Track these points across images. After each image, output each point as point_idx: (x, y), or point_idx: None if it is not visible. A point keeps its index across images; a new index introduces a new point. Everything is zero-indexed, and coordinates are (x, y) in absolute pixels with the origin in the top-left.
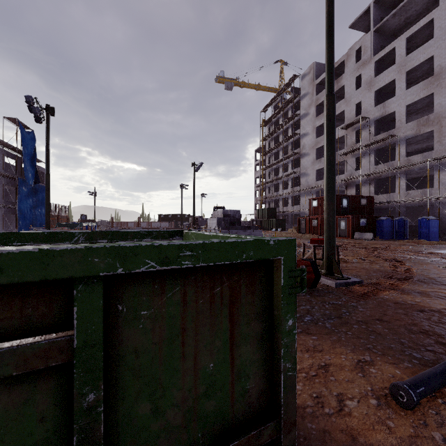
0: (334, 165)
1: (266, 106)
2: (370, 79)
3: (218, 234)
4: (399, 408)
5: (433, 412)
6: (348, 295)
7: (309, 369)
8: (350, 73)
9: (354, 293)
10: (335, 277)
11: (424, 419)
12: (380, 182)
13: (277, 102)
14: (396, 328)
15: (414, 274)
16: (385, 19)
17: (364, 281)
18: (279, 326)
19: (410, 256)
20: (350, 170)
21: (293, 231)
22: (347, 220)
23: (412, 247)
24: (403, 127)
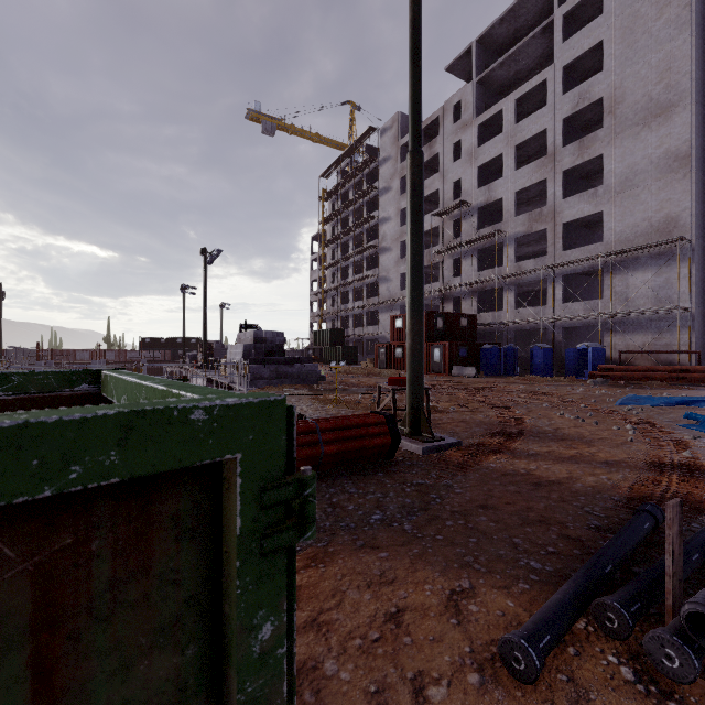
0: (422, 262)
1: (329, 169)
2: (472, 149)
3: (141, 382)
4: (514, 681)
5: (563, 679)
6: (440, 468)
7: (369, 627)
8: (447, 136)
9: (449, 463)
10: (423, 437)
11: (551, 699)
12: (485, 296)
13: (344, 165)
14: (506, 519)
15: (528, 425)
16: (491, 68)
17: (463, 442)
18: (233, 650)
19: (522, 398)
20: (447, 276)
21: (369, 365)
22: (443, 349)
23: (524, 386)
24: (513, 221)
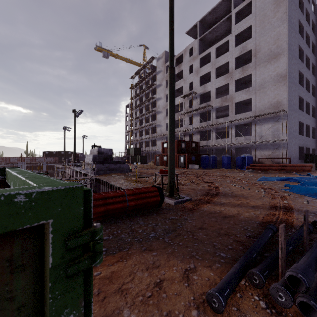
0: (174, 117)
1: (133, 75)
2: (197, 69)
3: (17, 175)
4: (213, 312)
5: (235, 309)
6: (182, 211)
7: (146, 290)
8: (186, 62)
9: (186, 208)
10: (175, 197)
11: None
12: (203, 133)
13: (141, 73)
14: (210, 233)
15: (220, 190)
16: (205, 34)
17: (192, 198)
18: None
19: (218, 178)
20: (186, 124)
21: (152, 164)
22: (184, 157)
23: (219, 173)
24: (214, 101)
